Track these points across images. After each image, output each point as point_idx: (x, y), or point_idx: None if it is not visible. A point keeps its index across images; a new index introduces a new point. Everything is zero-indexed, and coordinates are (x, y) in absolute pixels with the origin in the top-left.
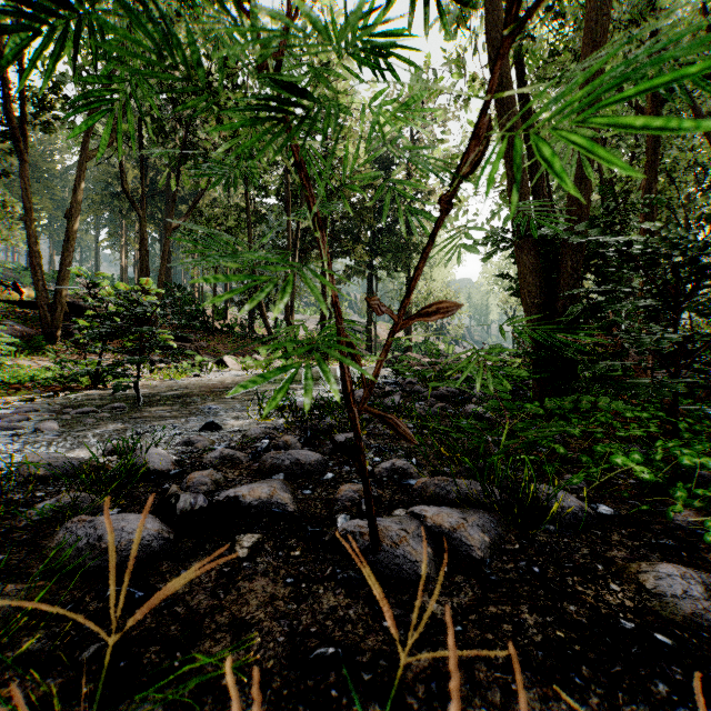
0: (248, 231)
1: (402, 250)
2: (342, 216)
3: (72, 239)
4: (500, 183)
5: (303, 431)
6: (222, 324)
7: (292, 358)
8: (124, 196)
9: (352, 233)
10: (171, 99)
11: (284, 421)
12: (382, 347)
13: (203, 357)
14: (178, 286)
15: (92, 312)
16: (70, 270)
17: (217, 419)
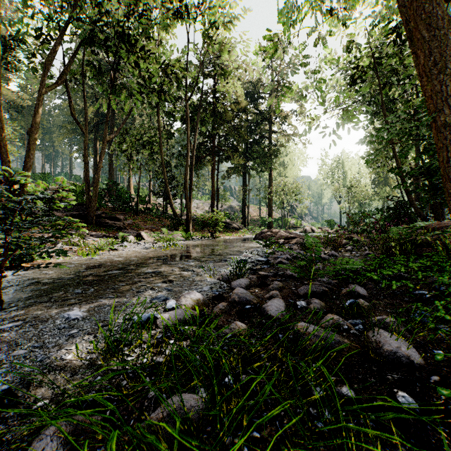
0: (160, 143)
1: (266, 156)
2: (226, 133)
3: (32, 149)
4: (344, 102)
5: (131, 448)
6: (145, 208)
7: (190, 232)
8: (84, 123)
9: (232, 146)
10: (105, 51)
11: (134, 363)
12: (252, 221)
13: (129, 231)
14: (113, 182)
15: (11, 204)
16: (30, 171)
17: (49, 354)
